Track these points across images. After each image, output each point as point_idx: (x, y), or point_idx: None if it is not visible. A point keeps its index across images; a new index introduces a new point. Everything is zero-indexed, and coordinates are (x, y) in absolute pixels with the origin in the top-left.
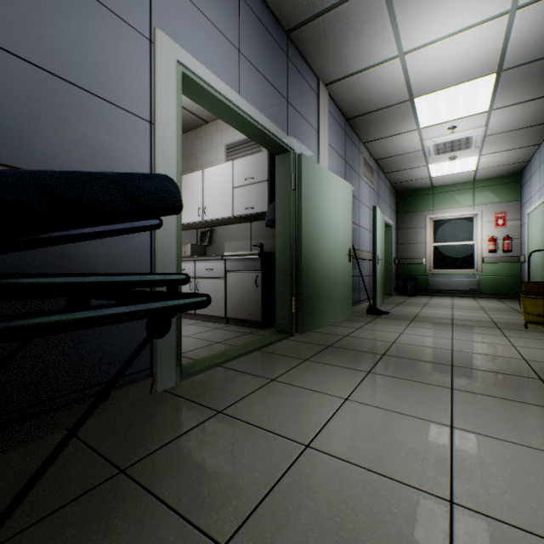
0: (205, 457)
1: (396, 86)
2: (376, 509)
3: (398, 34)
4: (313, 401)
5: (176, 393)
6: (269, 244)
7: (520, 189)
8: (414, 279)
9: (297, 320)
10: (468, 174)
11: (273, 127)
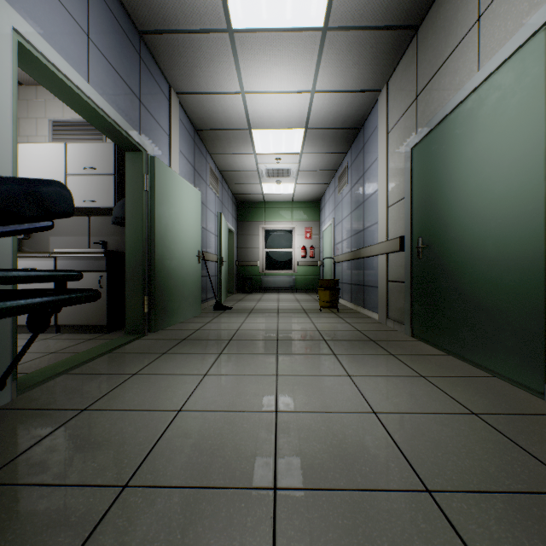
0: (83, 444)
1: (239, 115)
2: (235, 429)
3: (241, 76)
4: (178, 382)
5: (16, 407)
6: (113, 242)
7: (320, 213)
8: (251, 278)
9: (150, 320)
10: (289, 196)
11: (126, 124)
